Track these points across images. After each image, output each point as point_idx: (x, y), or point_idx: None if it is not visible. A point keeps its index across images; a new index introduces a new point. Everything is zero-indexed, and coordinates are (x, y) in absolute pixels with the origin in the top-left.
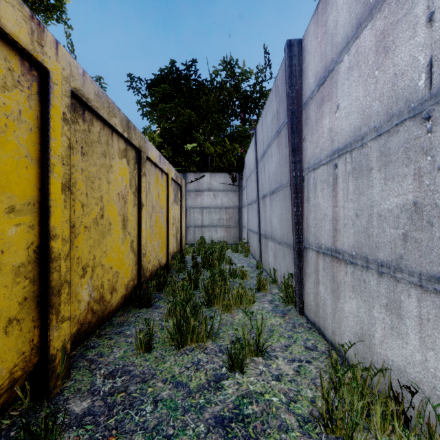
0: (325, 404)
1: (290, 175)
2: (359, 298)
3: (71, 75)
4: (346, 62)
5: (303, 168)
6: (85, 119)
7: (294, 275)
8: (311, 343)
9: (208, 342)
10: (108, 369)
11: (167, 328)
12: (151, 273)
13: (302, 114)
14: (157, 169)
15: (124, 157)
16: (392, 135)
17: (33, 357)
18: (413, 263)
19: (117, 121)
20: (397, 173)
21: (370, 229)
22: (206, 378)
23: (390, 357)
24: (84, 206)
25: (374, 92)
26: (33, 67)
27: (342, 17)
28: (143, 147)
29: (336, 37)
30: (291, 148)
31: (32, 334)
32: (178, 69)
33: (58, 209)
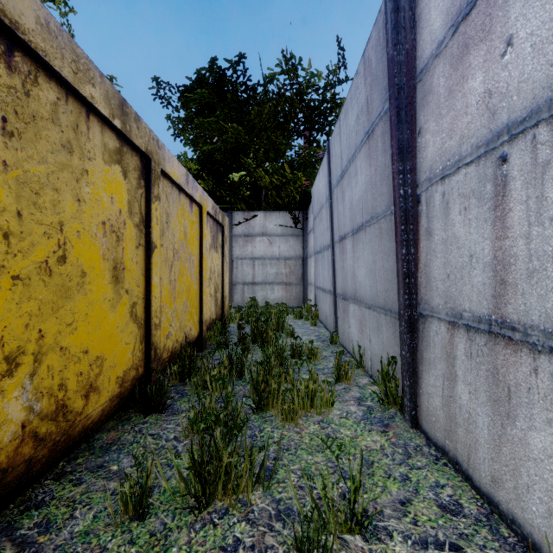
0: None
1: (394, 195)
2: None
3: None
4: None
5: (418, 181)
6: (15, 67)
7: (401, 360)
8: (447, 495)
9: (256, 491)
10: None
11: (178, 470)
12: (172, 354)
13: (415, 91)
14: (183, 195)
15: (115, 163)
16: None
17: None
18: None
19: (98, 94)
20: None
21: None
22: None
23: None
24: (11, 236)
25: None
26: None
27: None
28: (155, 154)
29: None
30: (398, 149)
31: None
32: (220, 67)
33: None
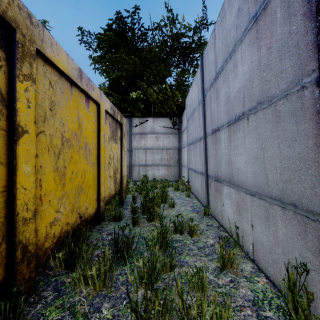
0: None
1: None
2: None
3: None
4: None
5: None
6: None
7: None
8: None
9: None
10: None
11: None
12: (61, 238)
13: None
14: (77, 90)
15: None
16: None
17: None
18: None
19: None
20: None
21: None
22: None
23: None
24: None
25: None
26: None
27: None
28: (23, 27)
29: None
30: None
31: None
32: (122, 15)
33: None
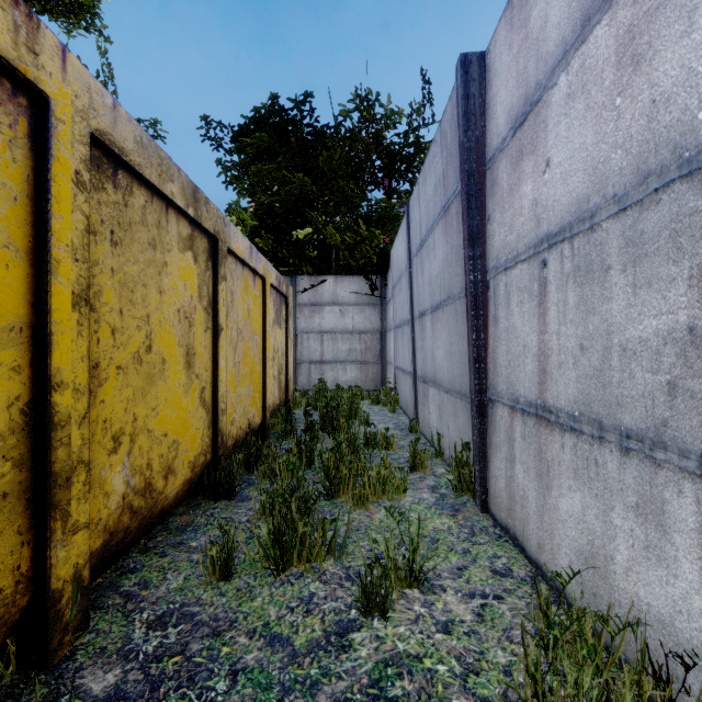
0: (531, 684)
1: (465, 279)
2: (587, 491)
3: (90, 108)
4: (562, 86)
5: (487, 267)
6: (118, 185)
7: (472, 445)
8: (501, 563)
9: (328, 560)
10: (156, 611)
11: (258, 539)
12: (236, 441)
13: (485, 177)
14: (247, 269)
15: (188, 250)
16: (647, 209)
17: (19, 596)
18: (688, 435)
19: (176, 188)
20: (657, 275)
21: (607, 373)
22: (323, 628)
23: (643, 598)
24: (116, 332)
25: (614, 135)
26: (19, 91)
27: (555, 10)
28: (221, 233)
29: (545, 44)
30: (468, 235)
31: (18, 556)
32: (282, 107)
33: (66, 337)
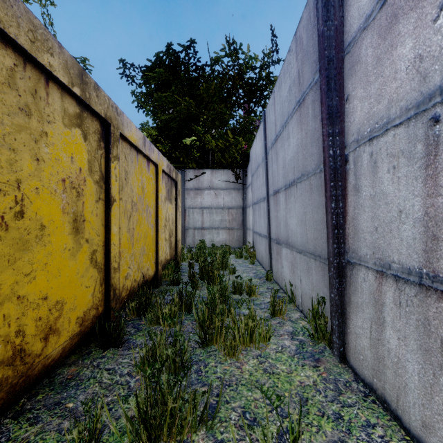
0: None
1: (324, 155)
2: None
3: None
4: None
5: (346, 142)
6: None
7: (330, 302)
8: (378, 436)
9: (200, 431)
10: None
11: (125, 414)
12: (131, 292)
13: (343, 62)
14: (141, 156)
15: (75, 126)
16: None
17: None
18: None
19: (57, 63)
20: None
21: None
22: None
23: None
24: None
25: None
26: None
27: None
28: (114, 119)
29: None
30: (328, 114)
31: None
32: (174, 50)
33: None
